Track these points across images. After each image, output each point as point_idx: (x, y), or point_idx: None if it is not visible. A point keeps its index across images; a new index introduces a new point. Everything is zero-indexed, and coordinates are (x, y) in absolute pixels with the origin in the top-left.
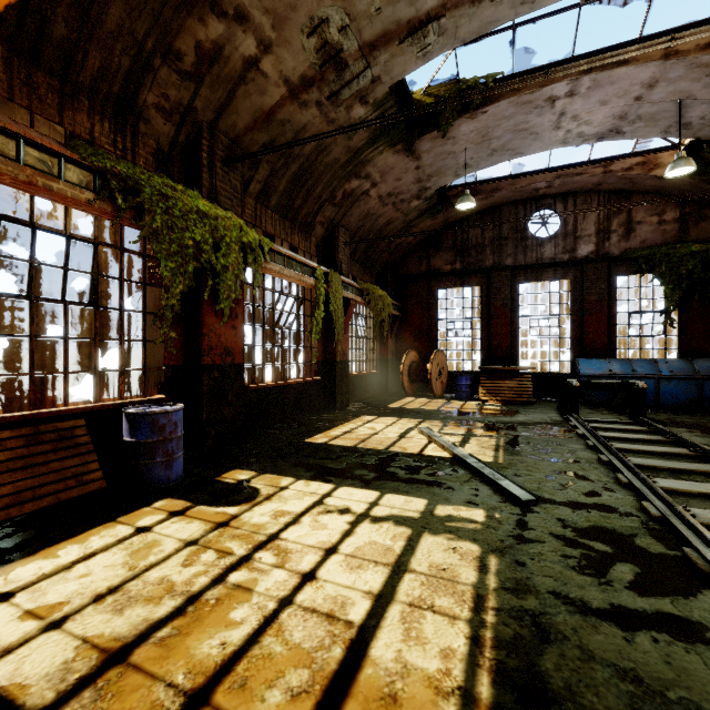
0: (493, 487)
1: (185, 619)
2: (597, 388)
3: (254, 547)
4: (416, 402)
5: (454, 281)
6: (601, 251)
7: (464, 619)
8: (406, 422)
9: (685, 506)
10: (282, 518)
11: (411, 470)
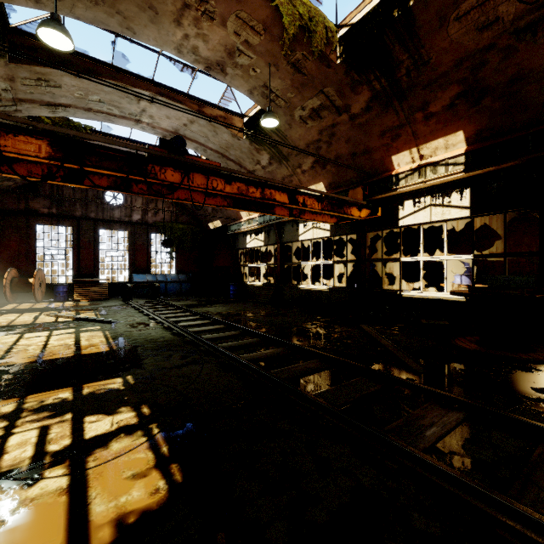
0: (100, 322)
1: (11, 355)
2: (141, 287)
3: (9, 347)
4: (23, 305)
5: (51, 220)
6: (144, 219)
7: (103, 337)
8: (30, 314)
9: (159, 314)
10: (8, 343)
11: (58, 325)
